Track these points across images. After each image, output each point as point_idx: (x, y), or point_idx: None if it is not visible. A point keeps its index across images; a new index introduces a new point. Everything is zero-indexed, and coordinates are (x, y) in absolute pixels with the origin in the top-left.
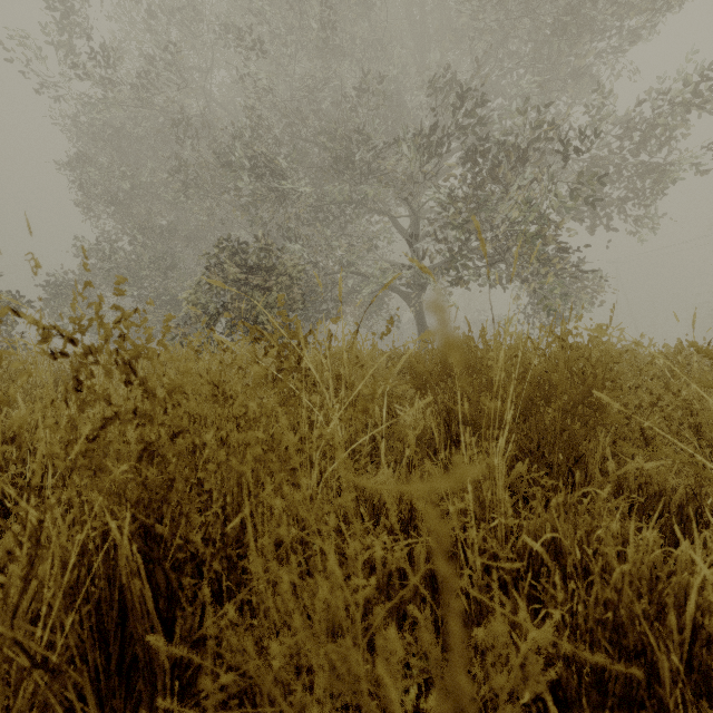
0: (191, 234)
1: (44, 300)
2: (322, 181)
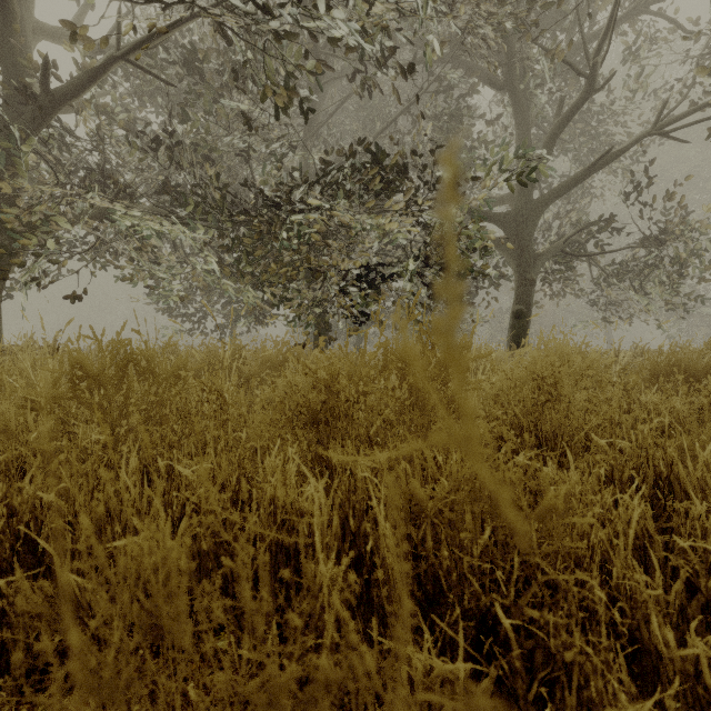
0: None
1: None
2: None
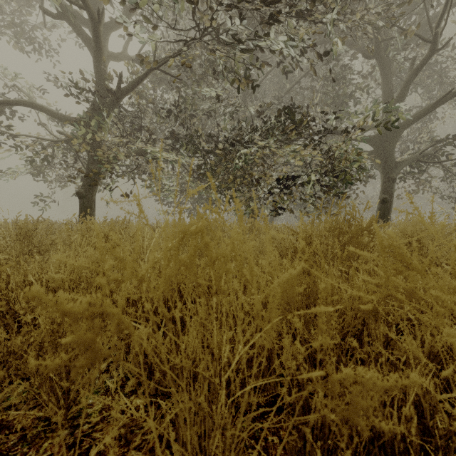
0: None
1: None
2: None
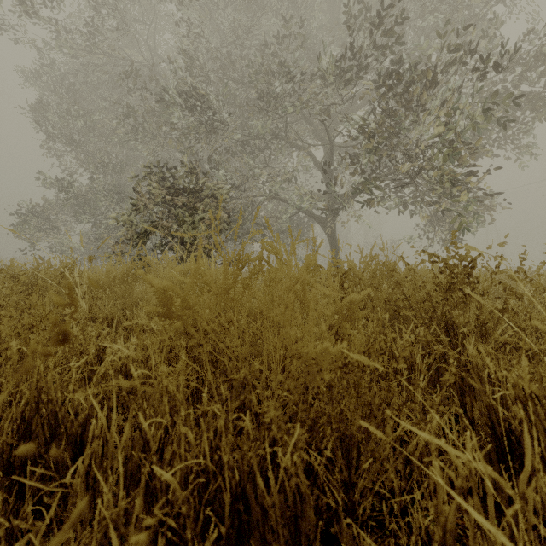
0: (139, 170)
1: (13, 225)
2: (248, 119)
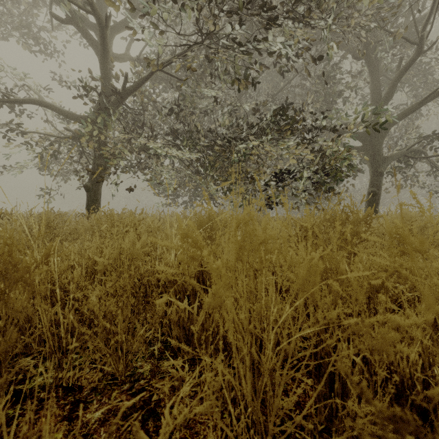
0: None
1: None
2: None
